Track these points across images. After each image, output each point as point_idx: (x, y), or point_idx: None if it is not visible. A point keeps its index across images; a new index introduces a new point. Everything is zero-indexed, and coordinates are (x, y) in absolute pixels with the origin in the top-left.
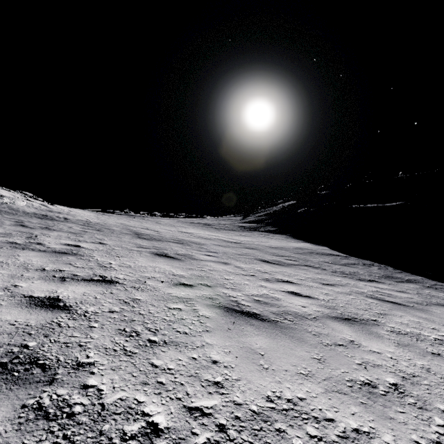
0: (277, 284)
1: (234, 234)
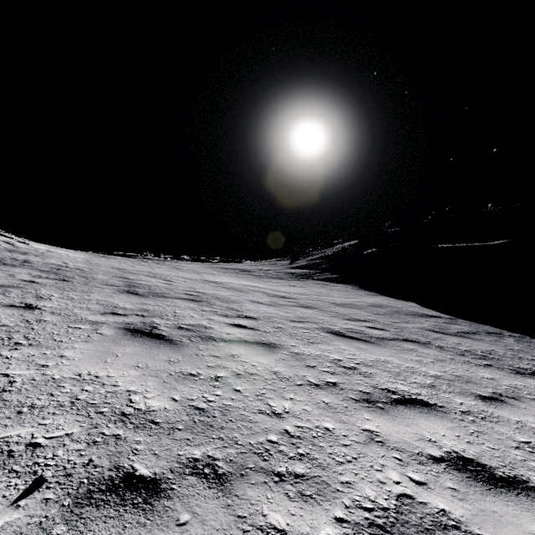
0: (399, 416)
1: (280, 284)
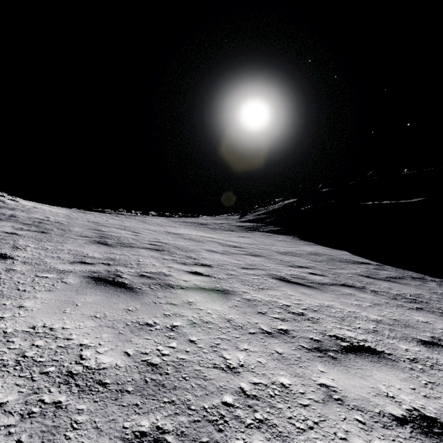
0: (352, 367)
1: (232, 235)
